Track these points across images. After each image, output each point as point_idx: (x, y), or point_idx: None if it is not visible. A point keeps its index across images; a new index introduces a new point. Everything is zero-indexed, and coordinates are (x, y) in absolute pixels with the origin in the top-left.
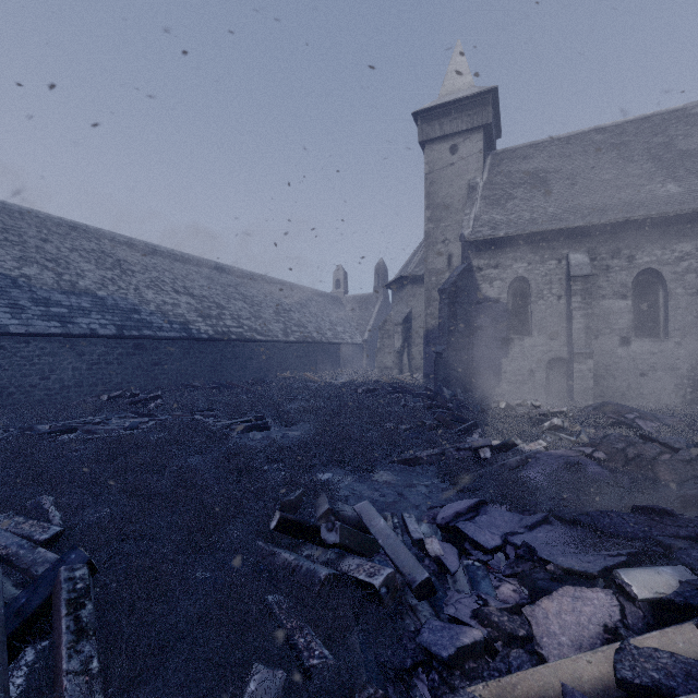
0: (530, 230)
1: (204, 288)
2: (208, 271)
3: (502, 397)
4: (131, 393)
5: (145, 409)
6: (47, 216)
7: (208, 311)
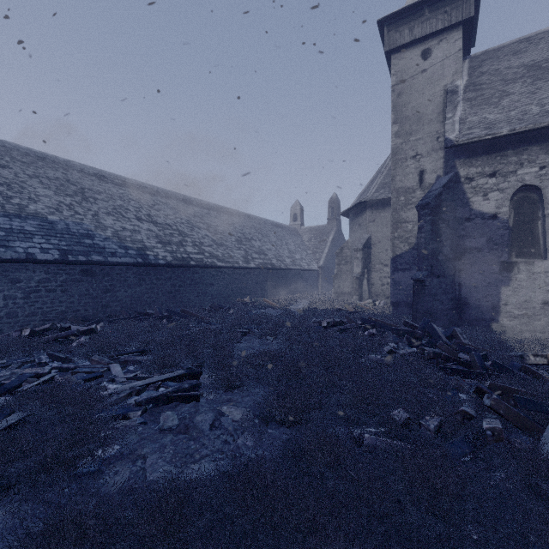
0: (548, 122)
1: (169, 217)
2: (176, 202)
3: (503, 335)
4: (60, 326)
5: (65, 349)
6: (14, 146)
7: (170, 238)
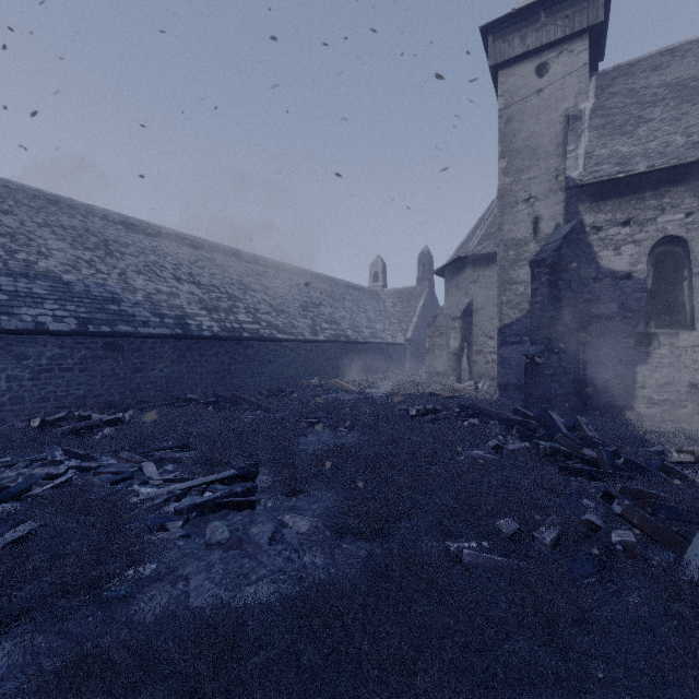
0: (697, 156)
1: (215, 276)
2: (224, 258)
3: (639, 426)
4: (78, 414)
5: (85, 443)
6: (20, 186)
7: (217, 303)
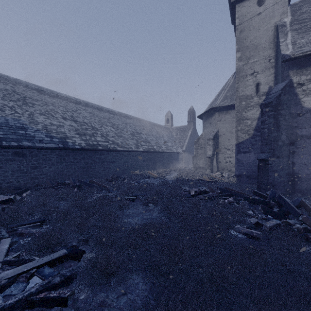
0: None
1: (86, 118)
2: (92, 109)
3: None
4: None
5: None
6: None
7: (85, 131)
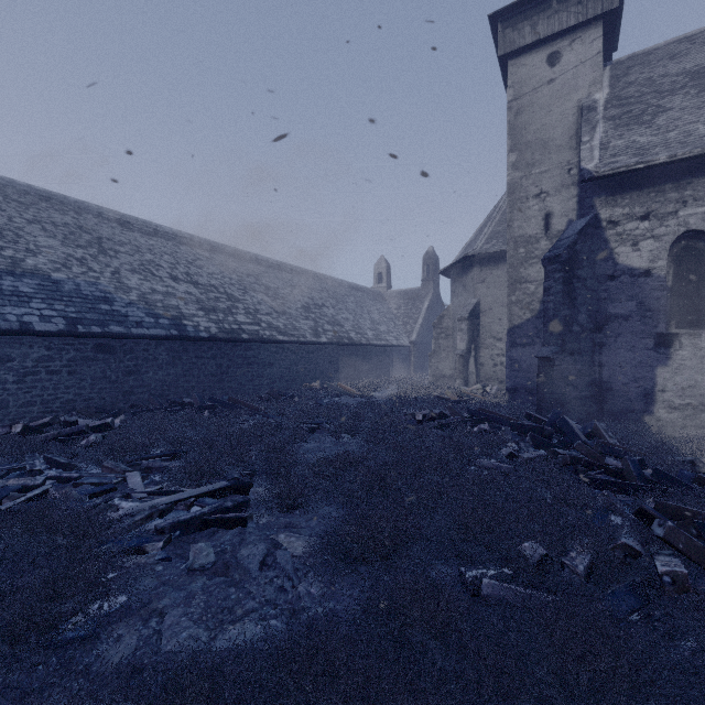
0: None
1: (214, 276)
2: (224, 257)
3: (660, 432)
4: (64, 420)
5: (68, 451)
6: (9, 182)
7: (215, 303)
